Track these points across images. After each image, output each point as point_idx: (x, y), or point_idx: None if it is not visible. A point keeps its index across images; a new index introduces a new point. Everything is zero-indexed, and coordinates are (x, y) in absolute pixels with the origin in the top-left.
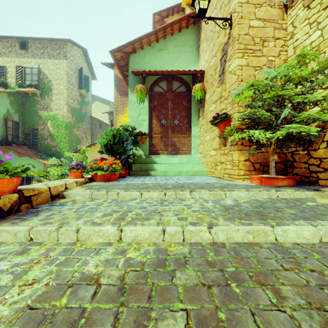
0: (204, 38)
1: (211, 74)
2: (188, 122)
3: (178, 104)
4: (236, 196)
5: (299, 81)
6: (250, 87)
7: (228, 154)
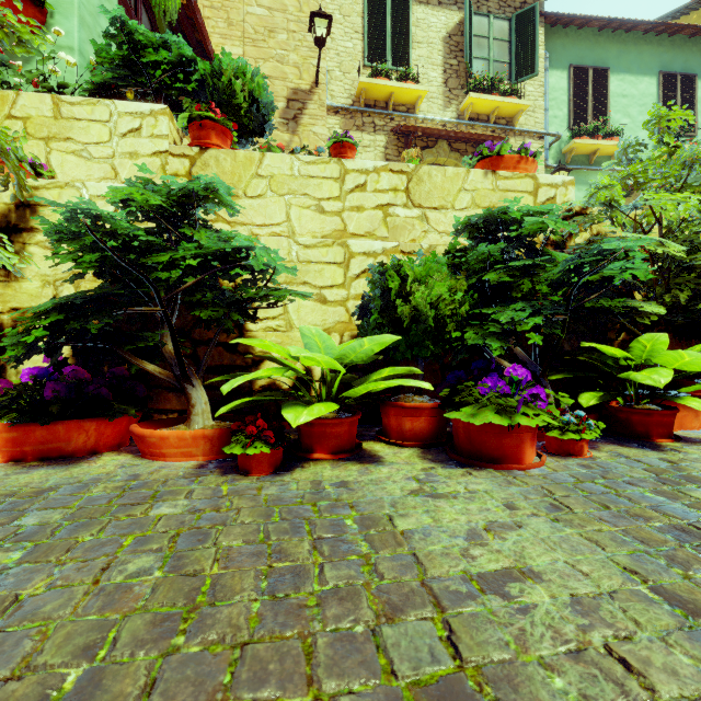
0: (214, 5)
1: None
2: None
3: None
4: None
5: None
6: None
7: None
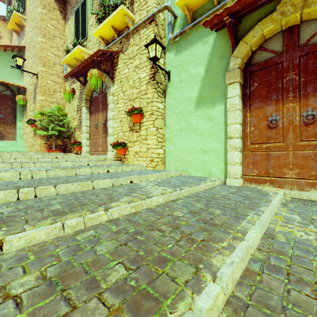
0: (26, 67)
1: (30, 93)
2: (14, 117)
3: (3, 103)
4: (31, 154)
5: (58, 116)
6: (39, 114)
7: (37, 140)
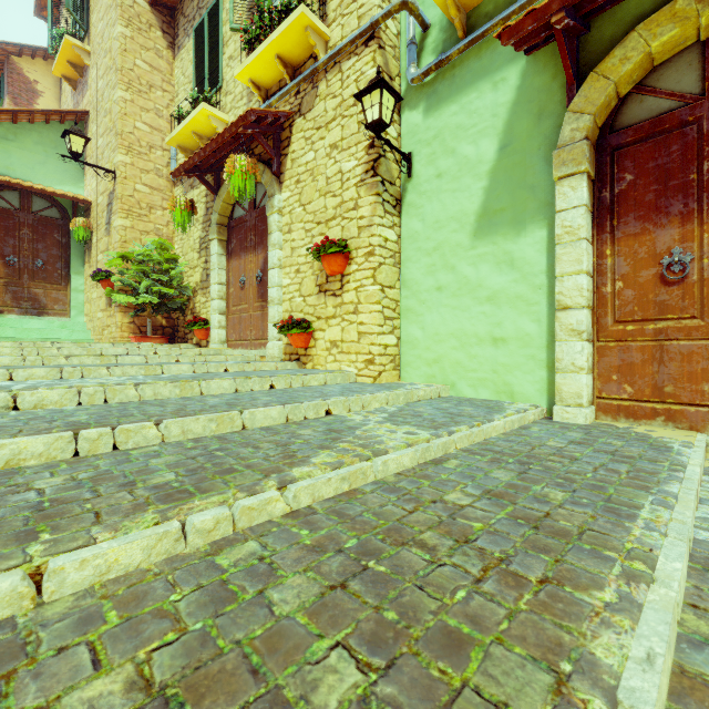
0: (91, 156)
1: (99, 213)
2: (66, 267)
3: (44, 236)
4: (101, 346)
5: (160, 262)
6: (118, 259)
7: (114, 315)
